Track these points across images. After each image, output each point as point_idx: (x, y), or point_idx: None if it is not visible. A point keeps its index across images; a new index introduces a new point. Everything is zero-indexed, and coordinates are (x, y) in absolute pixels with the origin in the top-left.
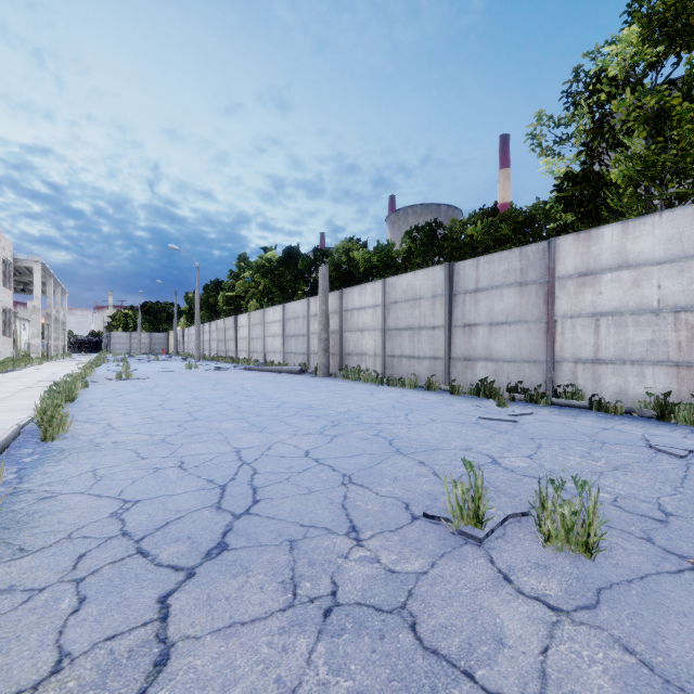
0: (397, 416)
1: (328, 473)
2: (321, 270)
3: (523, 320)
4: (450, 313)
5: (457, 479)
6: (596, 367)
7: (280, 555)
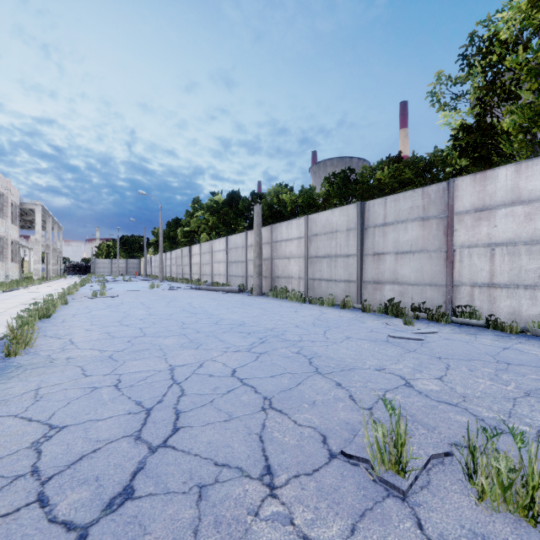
0: (317, 334)
1: (250, 395)
2: (255, 209)
3: (425, 249)
4: (362, 244)
5: (373, 405)
6: (492, 290)
7: (185, 509)
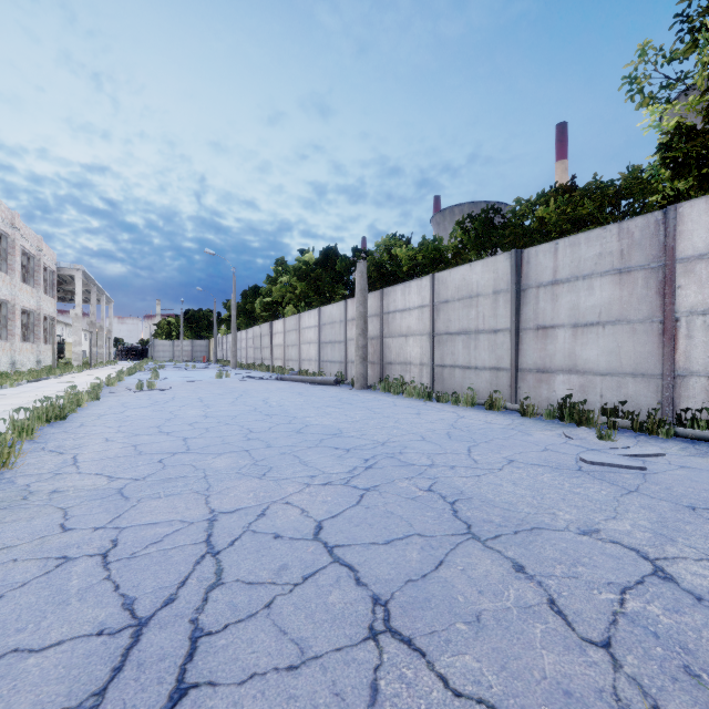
0: (456, 453)
1: (345, 592)
2: (358, 267)
3: (624, 319)
4: (518, 313)
5: (610, 634)
6: None
7: None
